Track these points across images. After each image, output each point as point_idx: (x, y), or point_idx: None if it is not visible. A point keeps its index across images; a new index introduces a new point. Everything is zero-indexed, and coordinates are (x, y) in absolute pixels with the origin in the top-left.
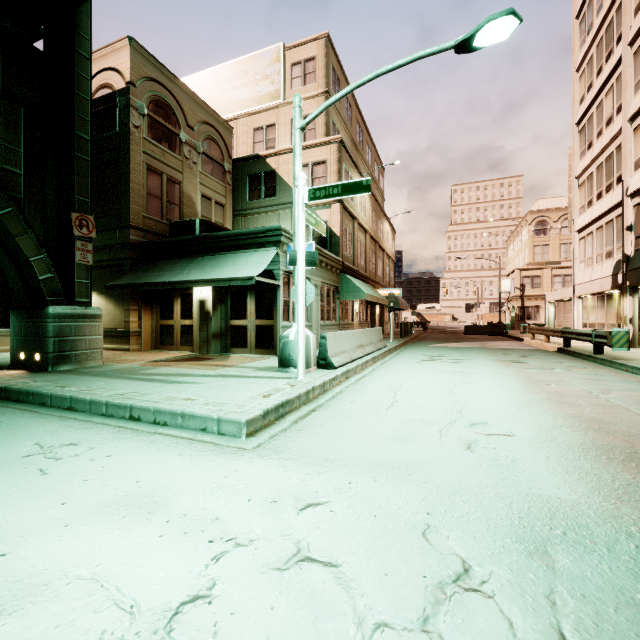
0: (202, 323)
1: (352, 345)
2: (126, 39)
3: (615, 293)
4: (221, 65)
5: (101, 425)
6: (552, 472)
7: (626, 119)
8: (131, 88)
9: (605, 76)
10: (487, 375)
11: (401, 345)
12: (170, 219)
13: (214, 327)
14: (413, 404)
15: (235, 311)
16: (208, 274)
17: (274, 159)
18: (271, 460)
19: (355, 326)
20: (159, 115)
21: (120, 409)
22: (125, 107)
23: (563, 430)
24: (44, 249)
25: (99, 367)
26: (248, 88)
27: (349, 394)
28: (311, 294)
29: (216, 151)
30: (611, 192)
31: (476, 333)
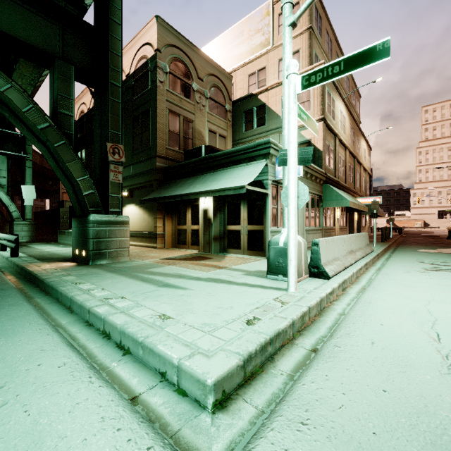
0: (205, 228)
1: (343, 251)
2: (154, 18)
3: None
4: (224, 33)
5: (60, 346)
6: None
7: None
8: (157, 54)
9: None
10: None
11: (385, 249)
12: (185, 149)
13: (214, 231)
14: None
15: (231, 218)
16: (208, 187)
17: (264, 94)
18: None
19: (336, 231)
20: (177, 72)
21: (97, 319)
22: (154, 69)
23: None
24: (87, 171)
25: (124, 263)
26: (244, 44)
27: (360, 323)
28: (304, 196)
29: (219, 96)
30: None
31: None
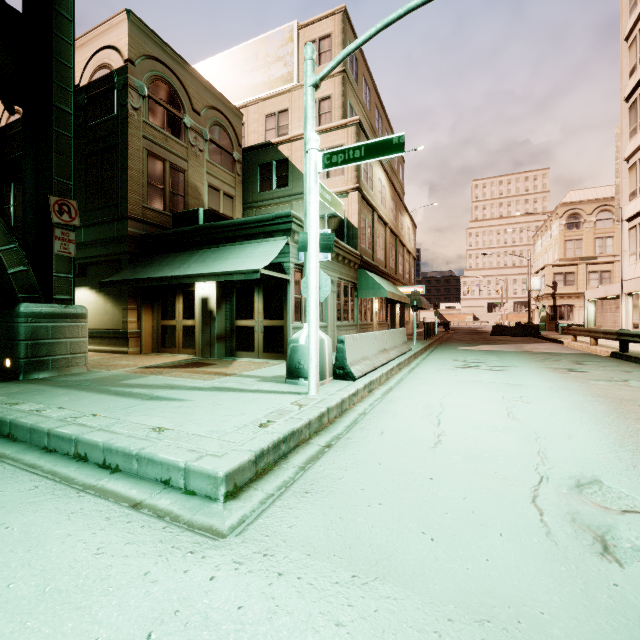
0: (205, 323)
1: (374, 349)
2: (124, 12)
3: None
4: (231, 50)
5: (20, 473)
6: None
7: None
8: (129, 66)
9: None
10: (548, 390)
11: (426, 348)
12: (173, 210)
13: (218, 328)
14: (469, 439)
15: (241, 310)
16: (209, 268)
17: (287, 146)
18: (250, 576)
19: (374, 327)
20: (161, 97)
21: (64, 442)
22: (123, 87)
23: None
24: (15, 237)
25: (80, 375)
26: (259, 72)
27: (376, 419)
28: (326, 287)
29: (224, 139)
30: None
31: (505, 334)
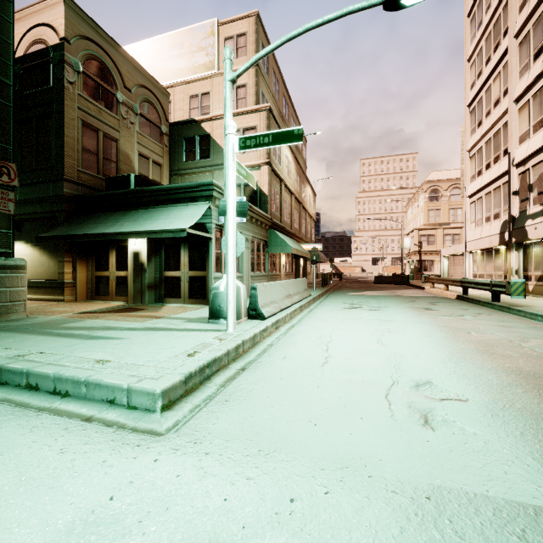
0: (136, 274)
1: (281, 295)
2: None
3: (502, 248)
4: (159, 36)
5: None
6: (542, 461)
7: (512, 100)
8: (65, 44)
9: (493, 64)
10: (408, 323)
11: (323, 294)
12: (107, 175)
13: (148, 278)
14: (348, 359)
15: (169, 263)
16: (141, 226)
17: (208, 124)
18: (185, 456)
19: (282, 277)
20: (95, 74)
21: (15, 375)
22: (59, 62)
23: (514, 390)
24: None
25: (20, 320)
26: (184, 58)
27: (280, 348)
28: (241, 245)
29: (153, 114)
30: (498, 163)
31: (384, 282)
